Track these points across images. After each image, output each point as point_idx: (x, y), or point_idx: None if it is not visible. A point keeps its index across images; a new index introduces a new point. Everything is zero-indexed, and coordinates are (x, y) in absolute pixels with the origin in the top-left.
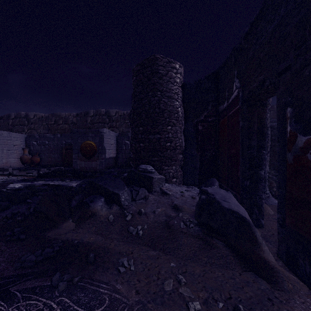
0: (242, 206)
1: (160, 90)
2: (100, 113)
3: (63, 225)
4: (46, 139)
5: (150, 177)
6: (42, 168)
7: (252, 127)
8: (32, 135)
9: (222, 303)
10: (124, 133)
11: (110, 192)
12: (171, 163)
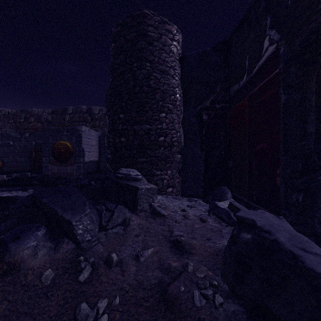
0: None
1: (150, 60)
2: (80, 110)
3: None
4: (10, 139)
5: (134, 188)
6: (2, 174)
7: (308, 101)
8: None
9: None
10: None
11: (59, 216)
12: (165, 165)
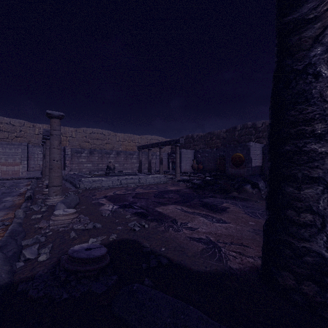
0: None
1: None
2: (246, 126)
3: (233, 193)
4: (206, 153)
5: None
6: (205, 173)
7: None
8: (197, 150)
9: None
10: None
11: (253, 182)
12: None
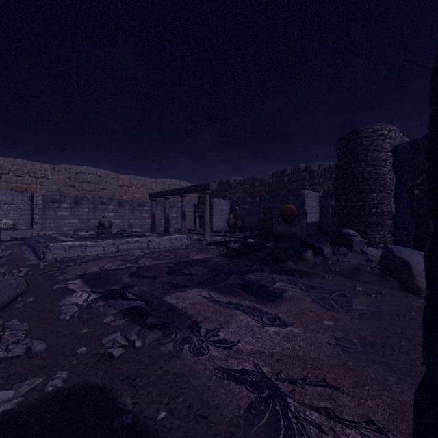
0: (420, 260)
1: (364, 160)
2: (298, 170)
3: (287, 263)
4: (246, 204)
5: (351, 239)
6: (246, 231)
7: None
8: (235, 200)
9: (375, 292)
10: (330, 193)
11: (316, 247)
12: (377, 228)
